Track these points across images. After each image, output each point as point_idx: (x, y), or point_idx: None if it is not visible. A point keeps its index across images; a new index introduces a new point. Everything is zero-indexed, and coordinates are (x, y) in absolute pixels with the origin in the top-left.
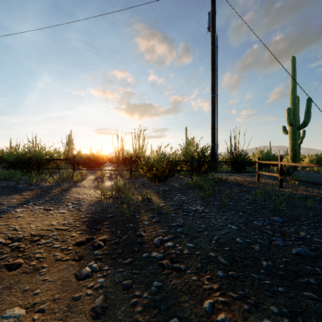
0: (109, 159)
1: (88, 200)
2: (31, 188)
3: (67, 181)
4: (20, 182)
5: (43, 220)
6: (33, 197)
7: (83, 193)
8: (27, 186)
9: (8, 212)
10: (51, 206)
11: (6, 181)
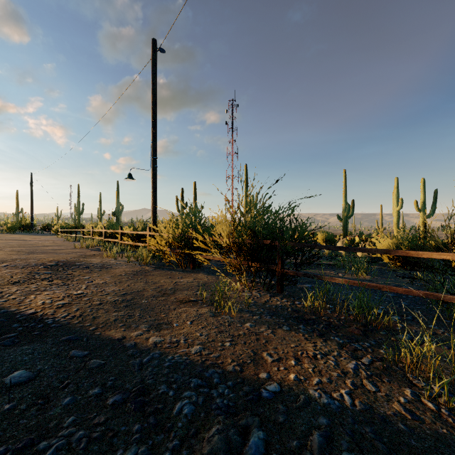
0: None
1: None
2: None
3: None
4: None
5: None
6: None
7: None
8: None
9: None
10: None
11: None
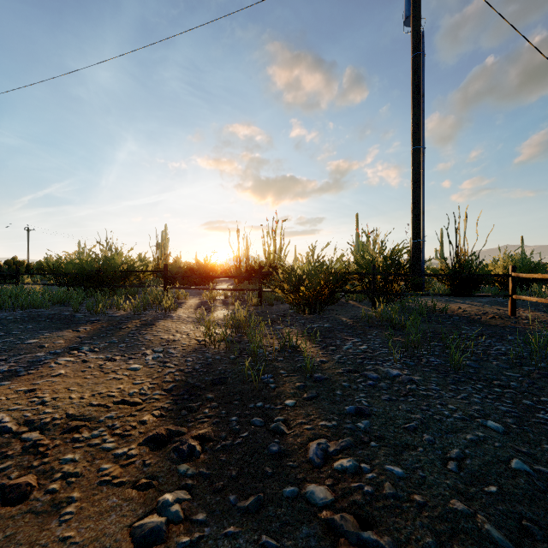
0: (225, 271)
1: (182, 345)
2: (95, 320)
3: (154, 309)
4: (81, 308)
5: (96, 383)
6: (94, 336)
7: (176, 332)
8: (89, 316)
9: (45, 364)
10: (117, 355)
11: (61, 306)
